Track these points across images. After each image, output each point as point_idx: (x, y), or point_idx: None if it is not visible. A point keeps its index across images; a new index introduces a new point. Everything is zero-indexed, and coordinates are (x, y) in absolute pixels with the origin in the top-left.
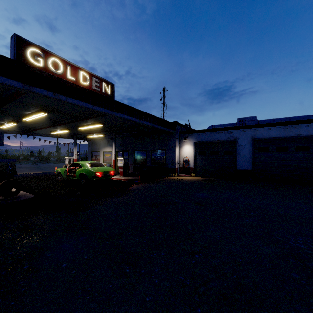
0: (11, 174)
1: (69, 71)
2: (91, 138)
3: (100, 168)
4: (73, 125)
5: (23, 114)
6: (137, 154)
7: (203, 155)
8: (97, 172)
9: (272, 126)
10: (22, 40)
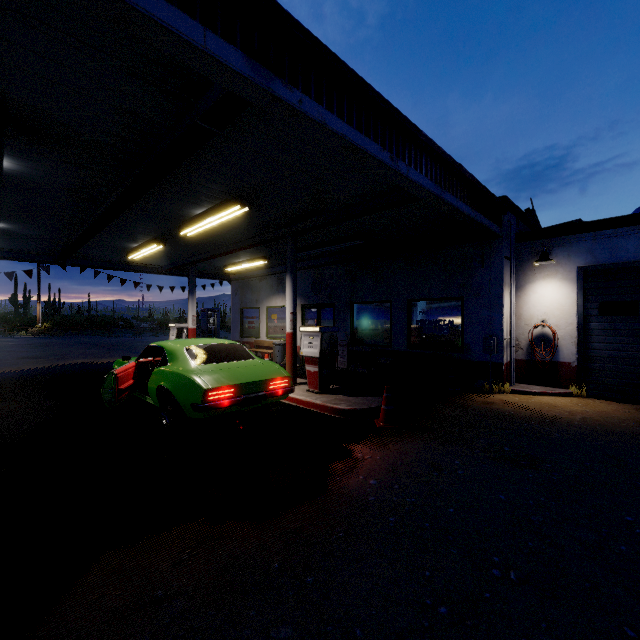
0: None
1: None
2: (240, 273)
3: (230, 368)
4: (163, 224)
5: None
6: (360, 314)
7: (623, 316)
8: (211, 390)
9: None
10: None
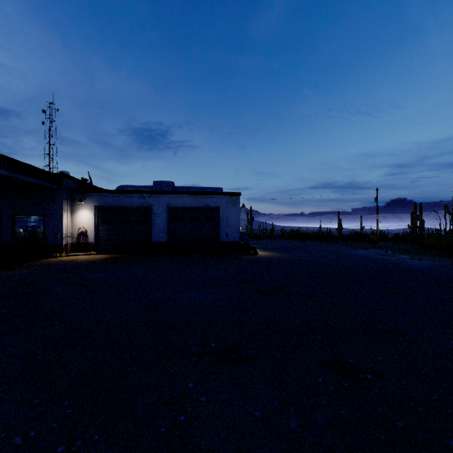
0: None
1: None
2: None
3: None
4: None
5: None
6: None
7: (109, 224)
8: None
9: (186, 194)
10: None
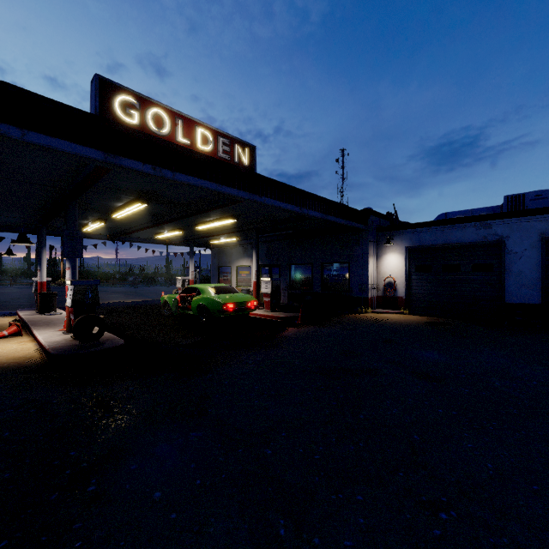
0: (91, 305)
1: (179, 128)
2: (217, 243)
3: (230, 296)
4: (187, 223)
5: (112, 207)
6: (294, 271)
7: (425, 272)
8: (225, 304)
9: None
10: (107, 83)
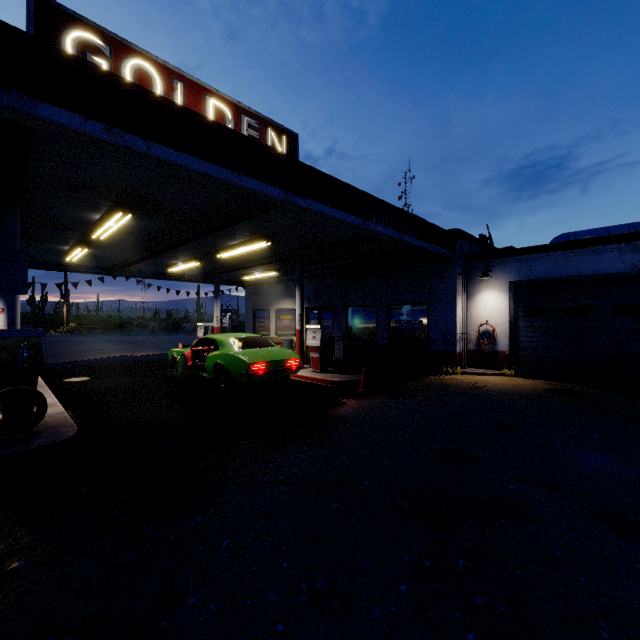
0: (29, 369)
1: (178, 95)
2: (252, 280)
3: (261, 352)
4: (205, 250)
5: (87, 221)
6: (352, 315)
7: (539, 317)
8: (252, 364)
9: None
10: (51, 8)
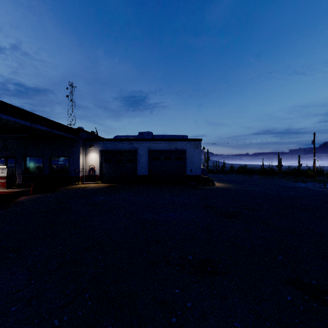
0: None
1: None
2: None
3: None
4: None
5: None
6: (29, 161)
7: (109, 163)
8: None
9: (161, 141)
10: None
